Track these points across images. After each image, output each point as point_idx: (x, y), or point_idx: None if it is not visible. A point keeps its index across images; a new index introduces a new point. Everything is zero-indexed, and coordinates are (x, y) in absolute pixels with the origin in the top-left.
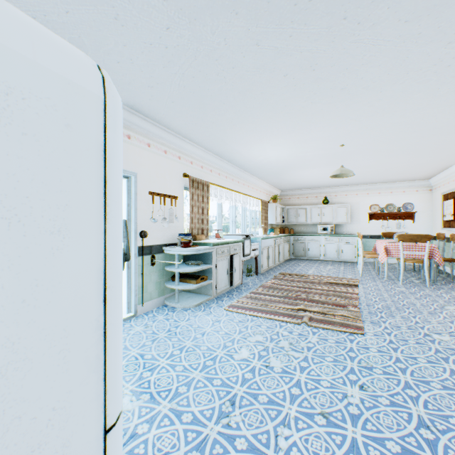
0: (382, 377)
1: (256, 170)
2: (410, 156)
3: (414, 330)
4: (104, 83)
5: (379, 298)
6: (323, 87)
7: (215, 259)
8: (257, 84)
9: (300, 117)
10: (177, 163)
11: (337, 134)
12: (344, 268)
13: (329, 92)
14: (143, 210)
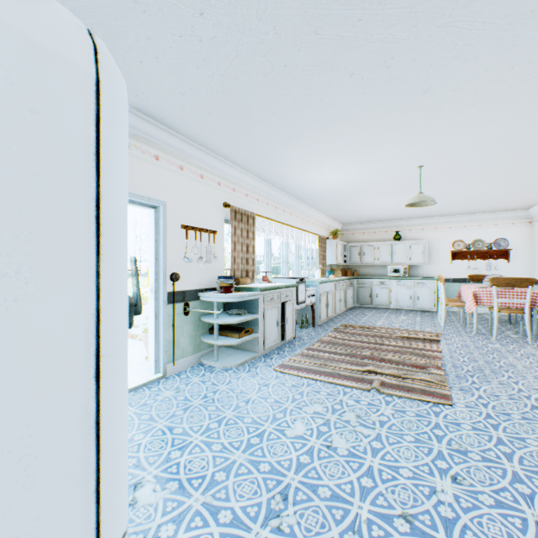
0: (481, 466)
1: (312, 200)
2: (506, 180)
3: (517, 401)
4: (96, 55)
5: (468, 358)
6: (400, 89)
7: (263, 308)
8: (315, 88)
9: (369, 131)
10: (216, 190)
11: (415, 151)
12: (421, 319)
13: (407, 96)
14: (175, 248)
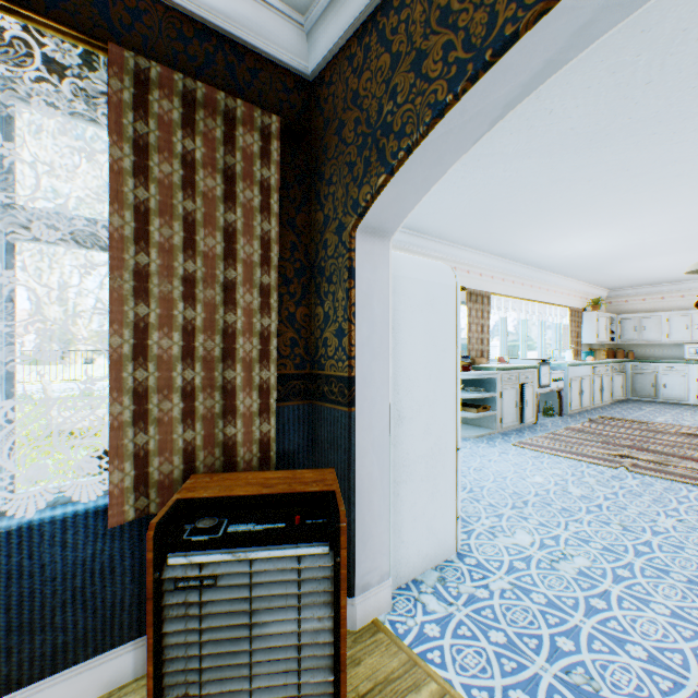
0: None
1: (559, 268)
2: None
3: None
4: (455, 277)
5: None
6: (646, 179)
7: (499, 387)
8: (554, 192)
9: (619, 208)
10: None
11: (690, 214)
12: None
13: (657, 181)
14: None
